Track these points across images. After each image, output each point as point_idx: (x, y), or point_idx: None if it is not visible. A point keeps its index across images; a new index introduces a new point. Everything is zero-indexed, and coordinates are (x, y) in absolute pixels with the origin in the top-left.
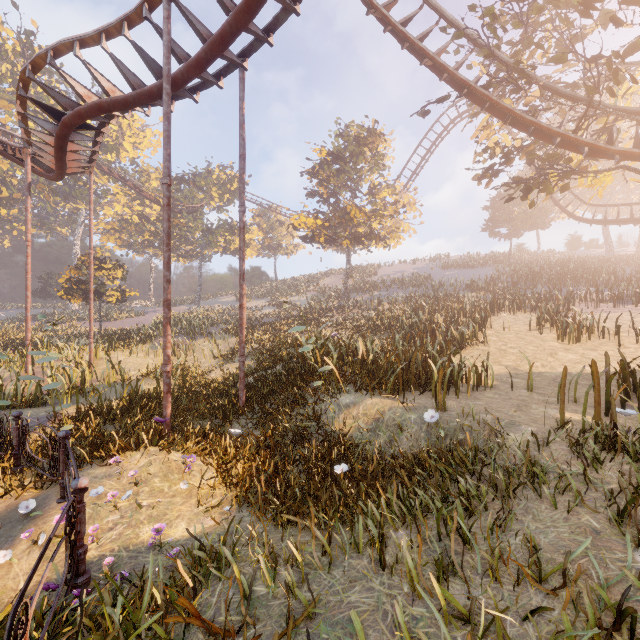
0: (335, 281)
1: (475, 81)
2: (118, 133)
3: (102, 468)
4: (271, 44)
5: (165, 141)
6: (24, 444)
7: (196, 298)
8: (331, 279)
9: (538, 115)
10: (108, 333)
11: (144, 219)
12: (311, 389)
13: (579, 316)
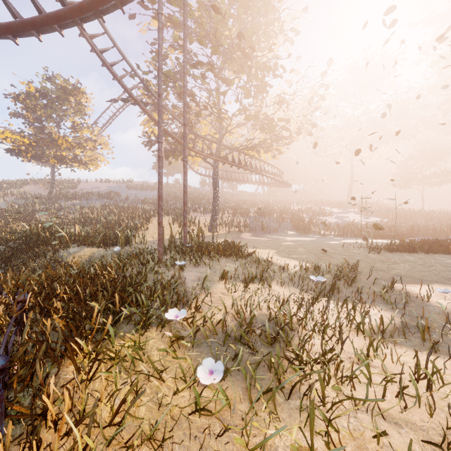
0: (36, 189)
1: (141, 99)
2: None
3: None
4: (18, 44)
5: None
6: None
7: None
8: (31, 187)
9: (168, 126)
10: None
11: None
12: (48, 248)
13: (188, 217)
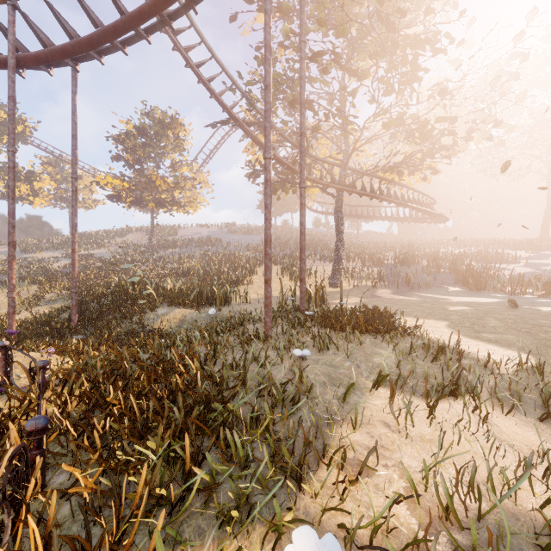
0: (138, 237)
1: (243, 119)
2: None
3: None
4: (103, 63)
5: (11, 118)
6: None
7: None
8: (134, 235)
9: (277, 149)
10: None
11: None
12: (135, 308)
13: None
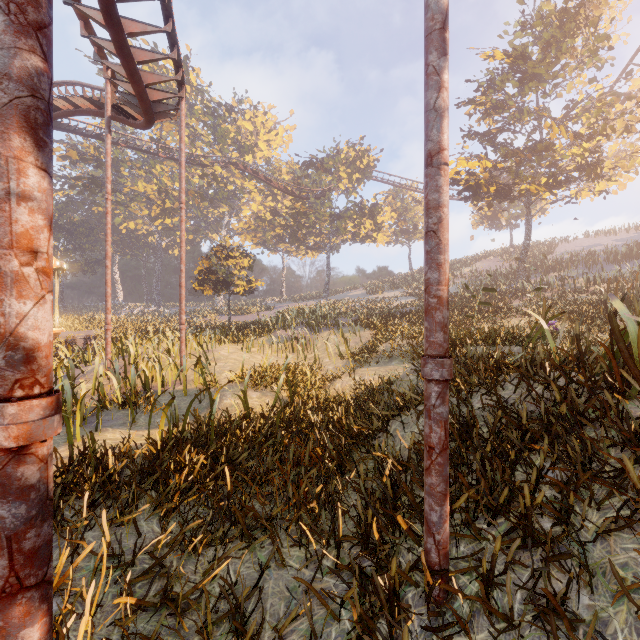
0: (489, 265)
1: None
2: (254, 134)
3: None
4: None
5: None
6: None
7: (324, 291)
8: (483, 263)
9: None
10: (231, 324)
11: (275, 214)
12: None
13: None
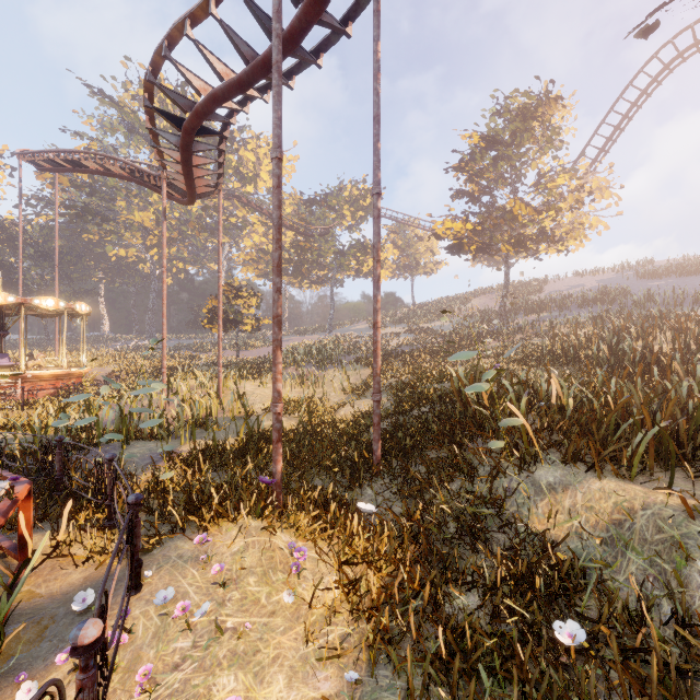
0: (486, 302)
1: None
2: (256, 164)
3: (192, 541)
4: None
5: (274, 100)
6: (113, 496)
7: (328, 326)
8: (480, 300)
9: None
10: (243, 362)
11: None
12: (481, 450)
13: None
